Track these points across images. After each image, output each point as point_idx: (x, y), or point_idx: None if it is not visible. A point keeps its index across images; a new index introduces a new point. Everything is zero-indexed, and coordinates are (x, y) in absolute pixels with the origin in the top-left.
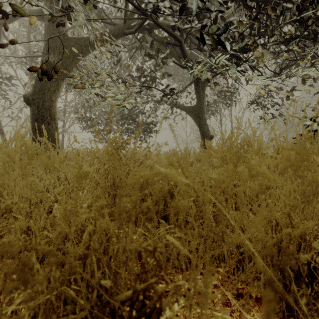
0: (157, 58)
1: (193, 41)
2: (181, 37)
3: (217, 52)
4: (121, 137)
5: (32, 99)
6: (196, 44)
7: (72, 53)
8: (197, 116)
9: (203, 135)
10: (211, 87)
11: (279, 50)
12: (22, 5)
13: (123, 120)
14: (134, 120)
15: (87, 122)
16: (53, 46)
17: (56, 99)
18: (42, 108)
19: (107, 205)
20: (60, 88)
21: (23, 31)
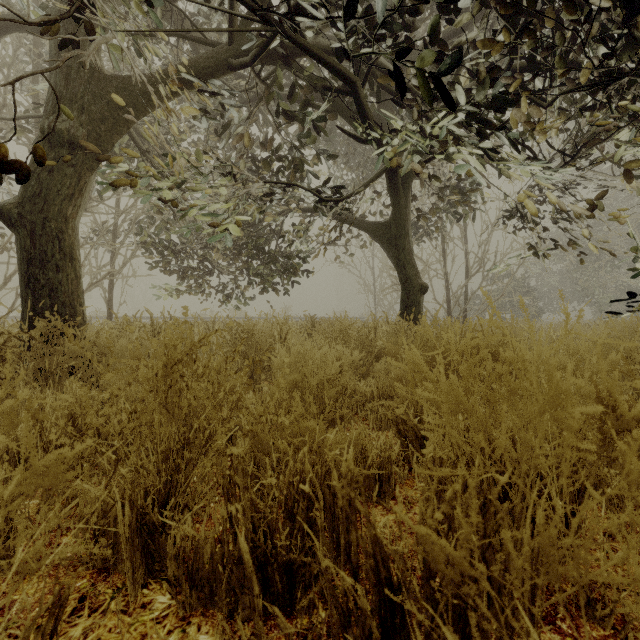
0: (305, 121)
1: (382, 84)
2: (354, 75)
3: (435, 109)
4: (190, 330)
5: (19, 216)
6: (390, 90)
7: (110, 110)
8: (393, 244)
9: (406, 286)
10: (422, 183)
11: (571, 103)
12: (11, 6)
13: (238, 250)
14: (262, 249)
15: (162, 254)
16: (68, 94)
17: (77, 214)
18: (41, 236)
19: (141, 522)
20: (86, 189)
21: (26, 62)
